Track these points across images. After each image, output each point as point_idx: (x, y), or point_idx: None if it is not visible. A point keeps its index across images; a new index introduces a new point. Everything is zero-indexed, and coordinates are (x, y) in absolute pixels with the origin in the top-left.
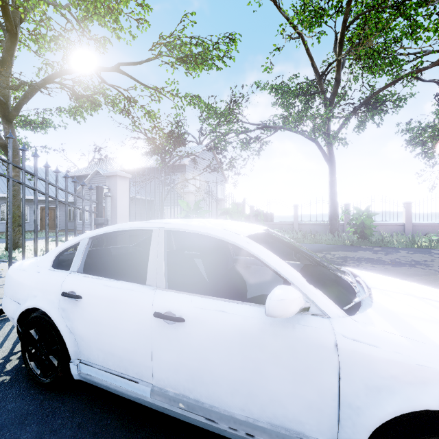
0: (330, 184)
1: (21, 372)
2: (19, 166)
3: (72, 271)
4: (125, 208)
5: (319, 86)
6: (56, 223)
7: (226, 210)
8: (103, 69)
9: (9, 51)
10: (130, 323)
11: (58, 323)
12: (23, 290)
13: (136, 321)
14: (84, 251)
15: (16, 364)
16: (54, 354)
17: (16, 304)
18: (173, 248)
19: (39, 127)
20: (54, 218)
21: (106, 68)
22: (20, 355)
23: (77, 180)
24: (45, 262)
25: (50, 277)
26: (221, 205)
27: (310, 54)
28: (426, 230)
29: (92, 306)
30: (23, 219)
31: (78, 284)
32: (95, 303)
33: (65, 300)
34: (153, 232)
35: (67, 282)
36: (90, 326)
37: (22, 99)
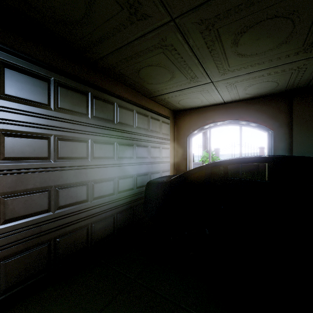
0: (202, 134)
1: None
2: None
3: None
4: None
5: None
6: None
7: None
8: None
9: None
10: None
11: None
12: None
13: None
14: None
15: None
16: None
17: None
18: None
19: None
20: None
21: None
22: None
23: None
24: None
25: None
26: None
27: None
28: None
29: None
30: None
31: None
32: None
33: None
34: None
35: None
36: None
37: None
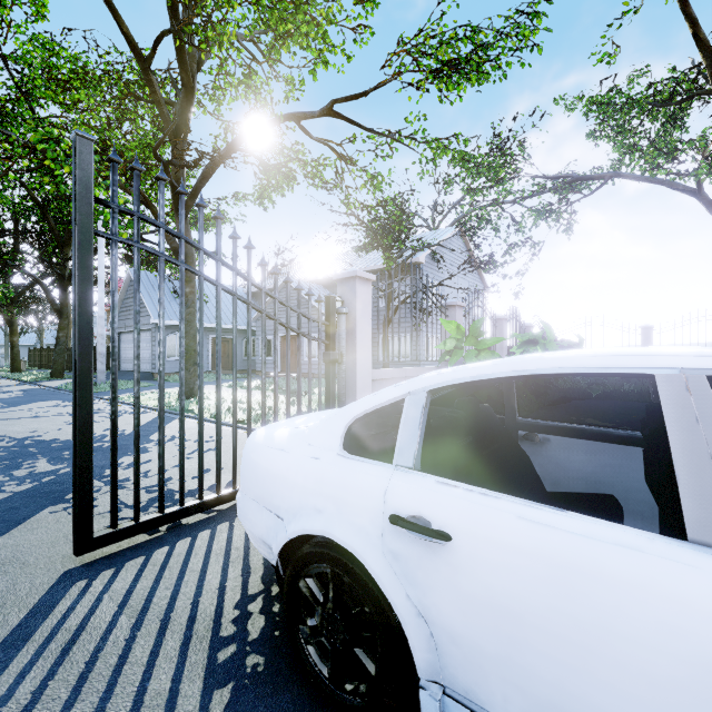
0: None
1: (279, 651)
2: (229, 264)
3: (400, 465)
4: (367, 334)
5: (711, 78)
6: (275, 360)
7: (532, 337)
8: (308, 116)
9: (184, 115)
10: (653, 653)
11: (387, 586)
12: (288, 492)
13: (680, 654)
14: (420, 421)
15: (263, 627)
16: (363, 644)
17: (273, 516)
18: (515, 413)
19: (212, 225)
20: (228, 354)
21: (313, 114)
22: (262, 605)
23: (256, 297)
24: (325, 437)
25: (349, 473)
26: (502, 329)
27: (691, 14)
28: None
29: (489, 567)
30: (234, 352)
31: (432, 501)
32: (496, 561)
33: (399, 535)
34: (658, 383)
35: (398, 491)
36: (483, 618)
37: (199, 180)
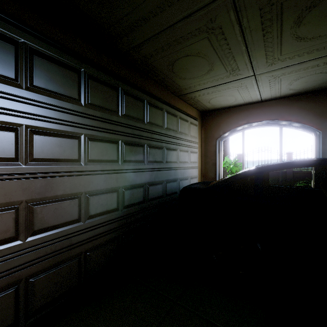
0: None
1: None
2: None
3: None
4: None
5: None
6: None
7: None
8: None
9: None
10: None
11: None
12: None
13: None
14: None
15: None
16: None
17: None
18: None
19: None
20: None
21: None
22: None
23: None
24: None
25: None
26: None
27: None
28: (307, 177)
29: None
30: None
31: None
32: None
33: None
34: None
35: None
36: None
37: None
